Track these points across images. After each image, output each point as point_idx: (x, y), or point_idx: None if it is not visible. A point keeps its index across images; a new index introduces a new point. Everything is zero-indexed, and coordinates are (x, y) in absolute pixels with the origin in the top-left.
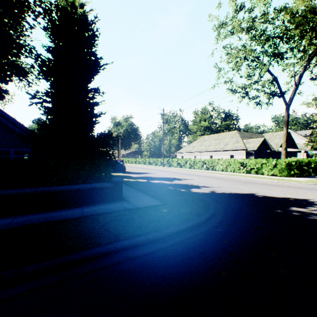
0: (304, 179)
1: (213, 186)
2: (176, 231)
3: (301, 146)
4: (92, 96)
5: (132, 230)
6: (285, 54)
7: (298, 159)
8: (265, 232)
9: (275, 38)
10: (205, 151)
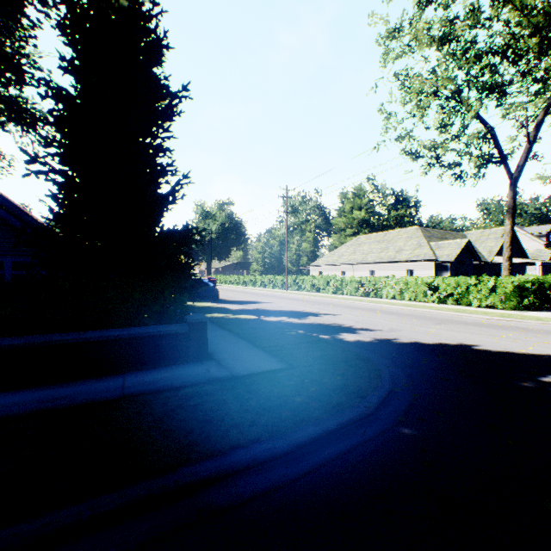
0: (550, 315)
1: (381, 328)
2: (316, 434)
3: (533, 253)
4: (152, 159)
5: (220, 434)
6: (508, 85)
7: (537, 277)
8: (510, 439)
9: (492, 55)
10: (362, 262)
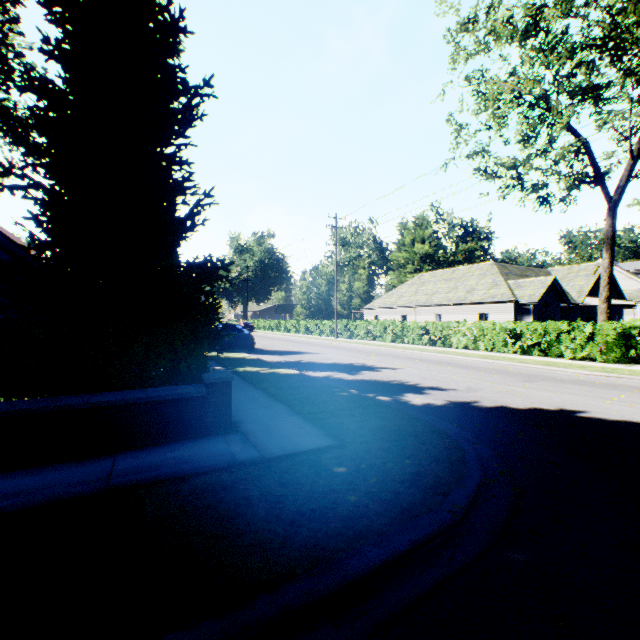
0: None
1: (456, 387)
2: (380, 562)
3: (630, 294)
4: (166, 173)
5: (235, 562)
6: (606, 88)
7: None
8: None
9: (589, 50)
10: (426, 305)
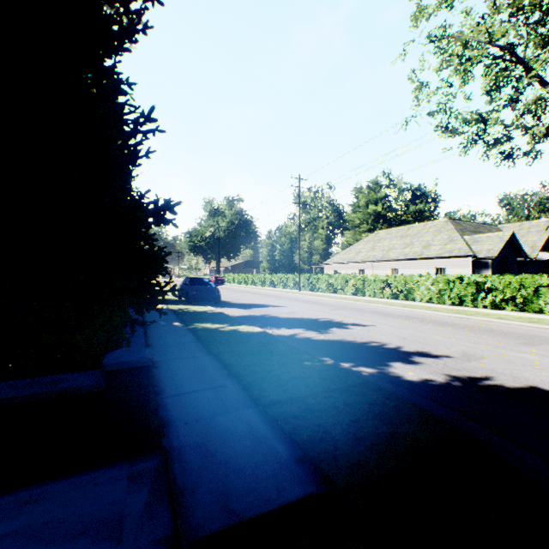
0: None
1: (448, 353)
2: None
3: None
4: (98, 93)
5: None
6: None
7: None
8: None
9: None
10: (383, 260)
